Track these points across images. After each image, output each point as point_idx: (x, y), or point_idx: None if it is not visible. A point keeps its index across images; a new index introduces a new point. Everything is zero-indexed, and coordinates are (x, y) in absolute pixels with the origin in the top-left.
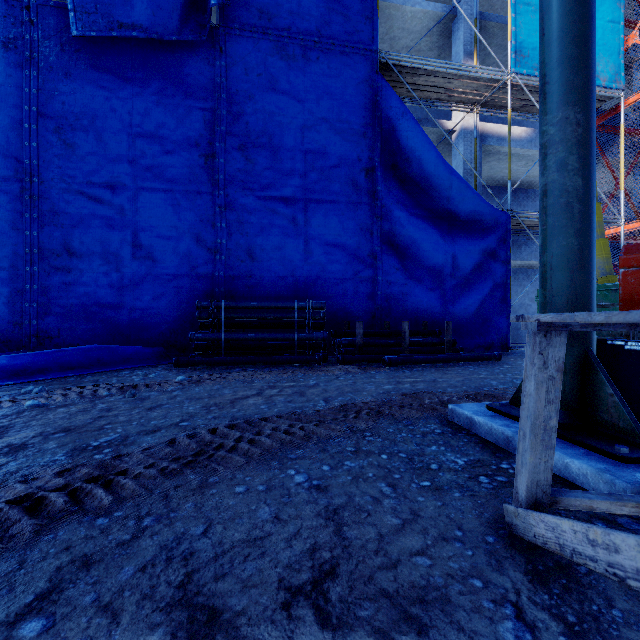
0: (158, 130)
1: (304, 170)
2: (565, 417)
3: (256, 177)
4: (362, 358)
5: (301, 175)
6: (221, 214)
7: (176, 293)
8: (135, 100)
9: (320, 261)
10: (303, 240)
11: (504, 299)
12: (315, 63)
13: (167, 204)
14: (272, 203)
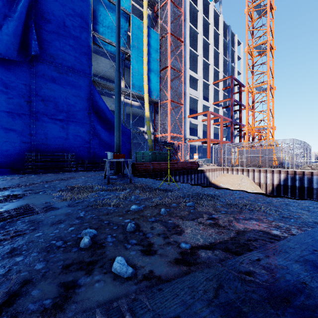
0: (5, 89)
1: (66, 111)
2: (117, 172)
3: (48, 111)
4: (87, 170)
5: (65, 112)
6: (33, 122)
7: (13, 149)
8: None
9: (72, 140)
10: (66, 133)
11: (129, 153)
12: (70, 77)
13: (9, 117)
14: (54, 120)
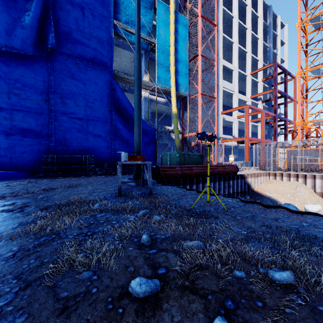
0: (23, 87)
1: (86, 108)
2: (136, 177)
3: (66, 109)
4: (106, 173)
5: (85, 110)
6: (52, 122)
7: (31, 151)
8: (12, 74)
9: (92, 141)
10: (85, 133)
11: (154, 155)
12: (90, 71)
13: (27, 116)
14: (73, 119)
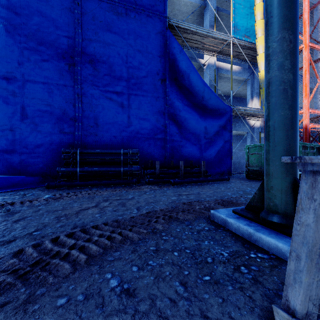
0: (38, 46)
1: (127, 77)
2: (283, 219)
3: (99, 79)
4: (159, 181)
5: (125, 80)
6: (78, 99)
7: (50, 144)
8: (23, 27)
9: (136, 128)
10: (127, 116)
11: (229, 149)
12: (133, 19)
13: (44, 91)
14: (109, 94)
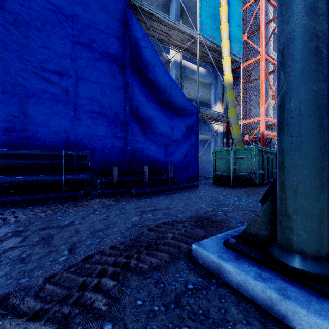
0: None
1: (74, 56)
2: (317, 266)
3: (30, 51)
4: (117, 191)
5: (72, 59)
6: None
7: None
8: None
9: (87, 123)
10: (73, 106)
11: (196, 153)
12: None
13: None
14: (46, 74)
